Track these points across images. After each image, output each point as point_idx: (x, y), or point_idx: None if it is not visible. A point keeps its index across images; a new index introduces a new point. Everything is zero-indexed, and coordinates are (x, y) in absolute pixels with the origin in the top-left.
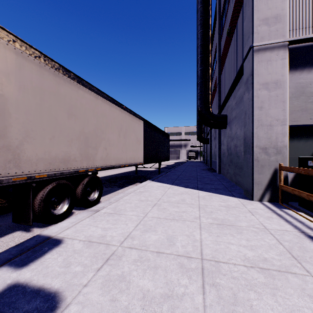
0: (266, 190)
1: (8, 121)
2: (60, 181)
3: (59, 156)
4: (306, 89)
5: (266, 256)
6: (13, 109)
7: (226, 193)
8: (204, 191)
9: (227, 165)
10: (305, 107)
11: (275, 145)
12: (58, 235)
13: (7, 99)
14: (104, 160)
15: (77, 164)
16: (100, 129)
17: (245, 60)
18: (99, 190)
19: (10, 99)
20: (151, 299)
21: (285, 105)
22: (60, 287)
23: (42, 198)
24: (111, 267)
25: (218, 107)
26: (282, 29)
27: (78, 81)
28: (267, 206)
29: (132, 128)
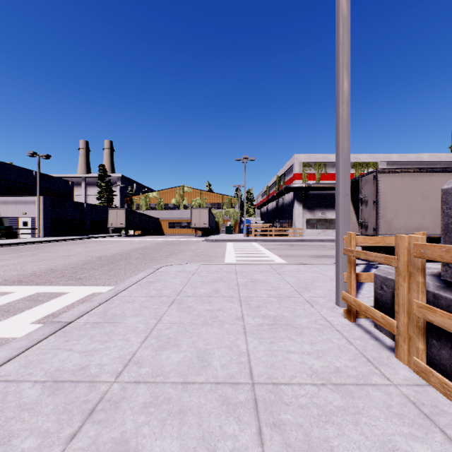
0: None
1: (386, 209)
2: None
3: (414, 226)
4: None
5: None
6: (388, 203)
7: None
8: None
9: None
10: None
11: None
12: None
13: (386, 199)
14: None
15: (429, 231)
16: None
17: None
18: None
19: (387, 199)
20: None
21: None
22: None
23: None
24: None
25: None
26: None
27: (430, 171)
28: None
29: None
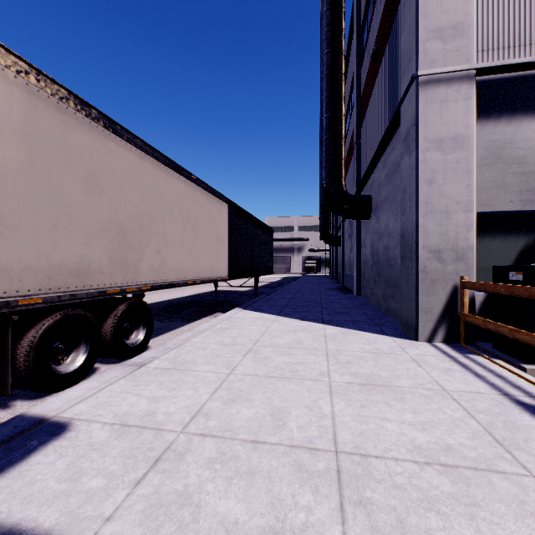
0: (439, 323)
1: None
2: (70, 311)
3: (68, 264)
4: (504, 152)
5: (450, 441)
6: None
7: (372, 329)
8: (334, 326)
9: (371, 281)
10: (503, 182)
11: (454, 246)
12: (62, 415)
13: None
14: (157, 271)
15: (104, 278)
16: (149, 216)
17: (403, 100)
18: (146, 326)
19: None
20: None
21: (471, 178)
22: (56, 525)
23: (33, 344)
24: (164, 477)
25: (357, 183)
26: (466, 47)
27: (106, 126)
28: (441, 350)
29: (208, 215)
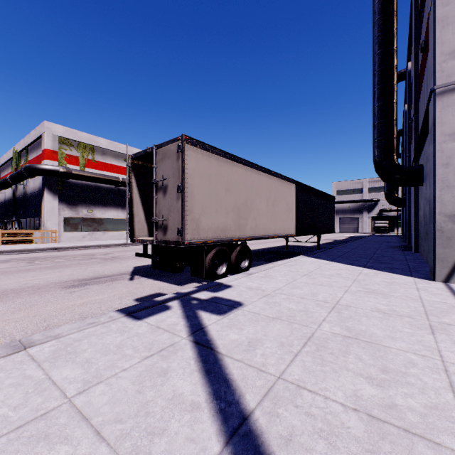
0: (454, 269)
1: (194, 201)
2: (220, 247)
3: (220, 226)
4: None
5: (397, 310)
6: (196, 192)
7: (402, 273)
8: (372, 269)
9: (423, 239)
10: None
11: None
12: (227, 283)
13: (193, 186)
14: (253, 230)
15: (232, 233)
16: (250, 200)
17: (429, 102)
18: (248, 259)
19: (194, 186)
20: (294, 310)
21: None
22: (240, 300)
23: (210, 259)
24: (268, 299)
25: (414, 153)
26: None
27: (233, 159)
28: (449, 287)
29: (282, 194)
